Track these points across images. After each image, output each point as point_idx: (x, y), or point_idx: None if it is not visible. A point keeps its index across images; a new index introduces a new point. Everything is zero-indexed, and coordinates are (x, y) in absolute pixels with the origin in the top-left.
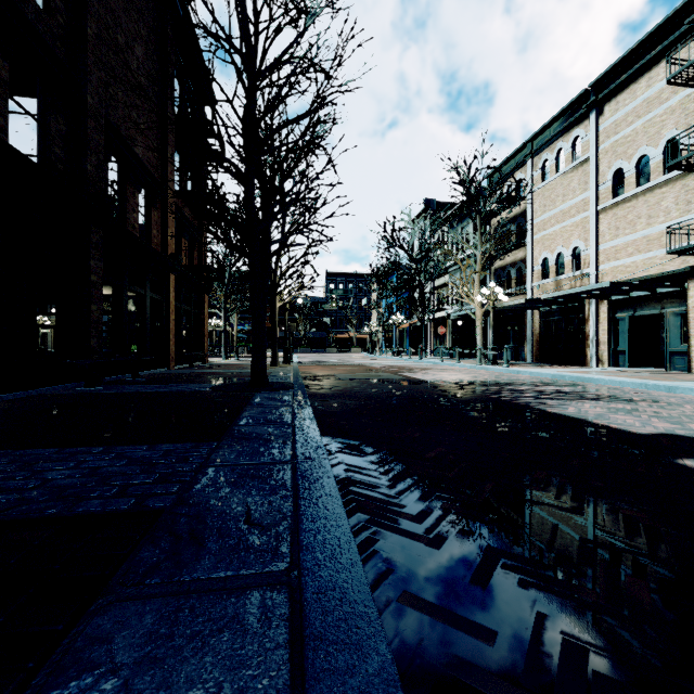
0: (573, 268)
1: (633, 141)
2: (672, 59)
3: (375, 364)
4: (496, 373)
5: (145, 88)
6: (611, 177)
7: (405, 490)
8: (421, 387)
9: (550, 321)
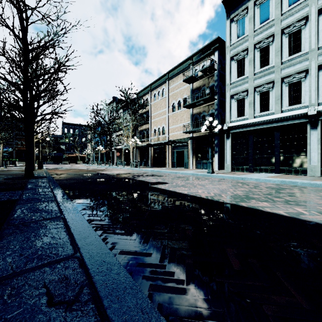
0: (162, 133)
1: (177, 95)
2: (184, 74)
3: (88, 168)
4: (135, 170)
5: None
6: (172, 105)
7: (83, 194)
8: (103, 175)
9: (156, 151)
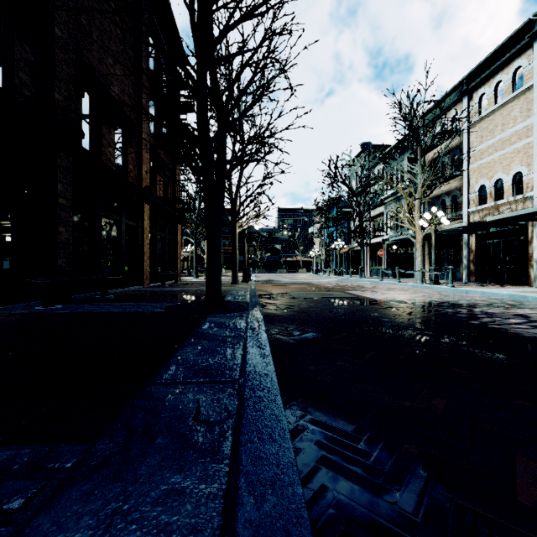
0: (513, 192)
1: None
2: None
3: (322, 283)
4: (443, 292)
5: (121, 39)
6: None
7: None
8: (380, 308)
9: (487, 243)
